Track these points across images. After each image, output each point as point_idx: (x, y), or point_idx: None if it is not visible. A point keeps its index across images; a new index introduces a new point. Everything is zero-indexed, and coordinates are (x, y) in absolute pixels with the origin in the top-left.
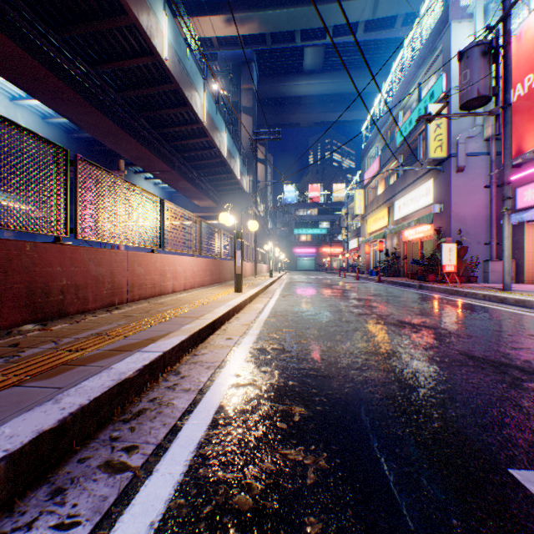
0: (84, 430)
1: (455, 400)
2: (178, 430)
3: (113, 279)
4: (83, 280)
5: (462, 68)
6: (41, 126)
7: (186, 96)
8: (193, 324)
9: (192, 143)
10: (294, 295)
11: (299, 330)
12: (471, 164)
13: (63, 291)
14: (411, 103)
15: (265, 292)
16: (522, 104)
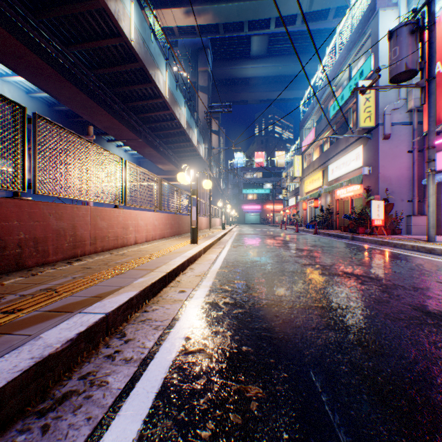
0: None
1: (434, 375)
2: (105, 430)
3: (75, 232)
4: (42, 234)
5: (392, 45)
6: (25, 100)
7: (150, 73)
8: (147, 277)
9: (156, 116)
10: (244, 246)
11: (249, 282)
12: (396, 132)
13: (21, 245)
14: (343, 81)
15: (218, 243)
16: (441, 80)
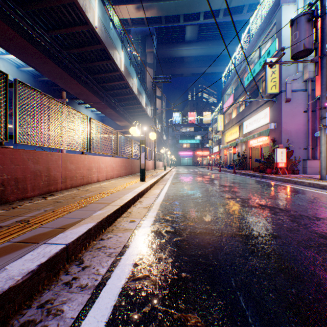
0: None
1: None
2: None
3: (49, 173)
4: (22, 175)
5: (293, 30)
6: (16, 72)
7: (110, 53)
8: (104, 210)
9: (114, 85)
10: (181, 183)
11: (186, 213)
12: (295, 97)
13: (4, 184)
14: (254, 59)
15: (161, 180)
16: None
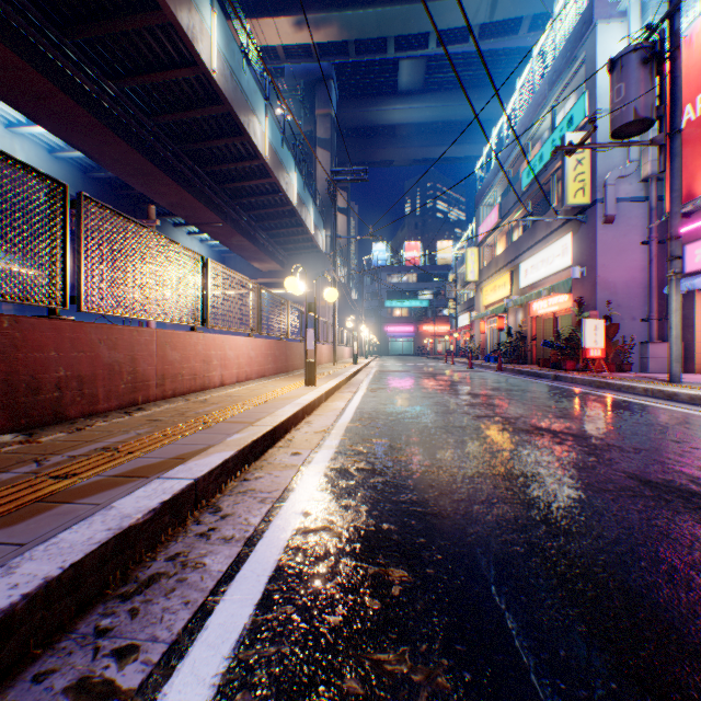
0: (51, 619)
1: (638, 557)
2: (208, 614)
3: (135, 368)
4: (89, 370)
5: (615, 80)
6: (47, 162)
7: (241, 122)
8: (245, 433)
9: (250, 186)
10: (387, 389)
11: (394, 441)
12: (624, 213)
13: (60, 386)
14: (542, 132)
15: (348, 385)
16: (693, 132)
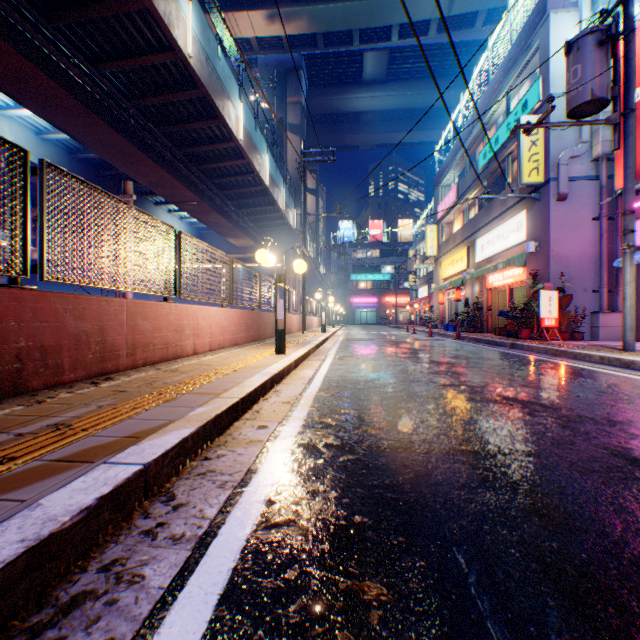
0: None
1: None
2: None
3: (104, 337)
4: (53, 340)
5: (571, 62)
6: (34, 143)
7: (216, 105)
8: (209, 405)
9: (225, 167)
10: (354, 357)
11: (363, 412)
12: (576, 191)
13: (21, 357)
14: (497, 116)
15: (316, 353)
16: None
